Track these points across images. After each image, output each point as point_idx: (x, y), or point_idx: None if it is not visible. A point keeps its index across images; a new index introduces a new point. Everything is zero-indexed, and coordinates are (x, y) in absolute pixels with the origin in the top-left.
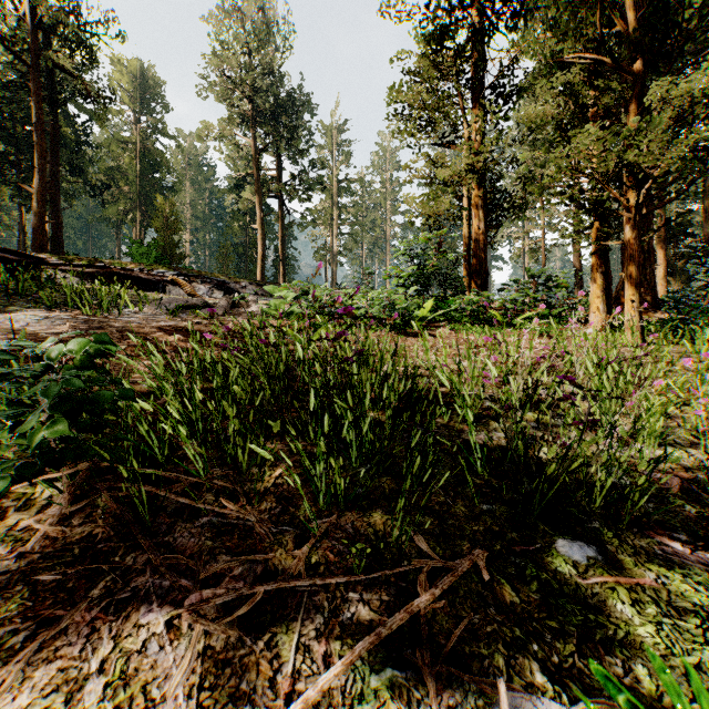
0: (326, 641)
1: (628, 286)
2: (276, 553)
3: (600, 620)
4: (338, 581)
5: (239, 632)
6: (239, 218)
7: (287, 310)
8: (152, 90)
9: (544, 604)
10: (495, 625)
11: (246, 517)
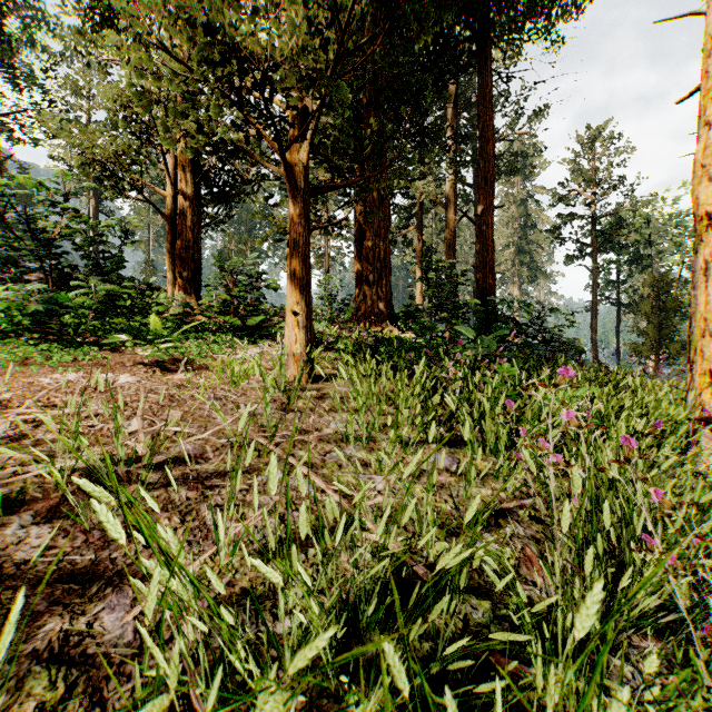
0: None
1: (292, 289)
2: None
3: None
4: None
5: None
6: None
7: None
8: None
9: None
10: None
11: None
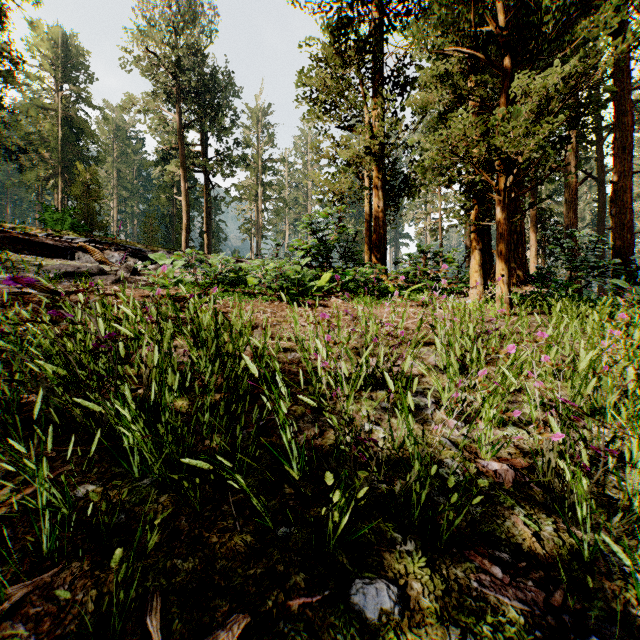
0: None
1: (499, 262)
2: None
3: None
4: None
5: None
6: (166, 190)
7: (175, 279)
8: (75, 59)
9: None
10: None
11: None
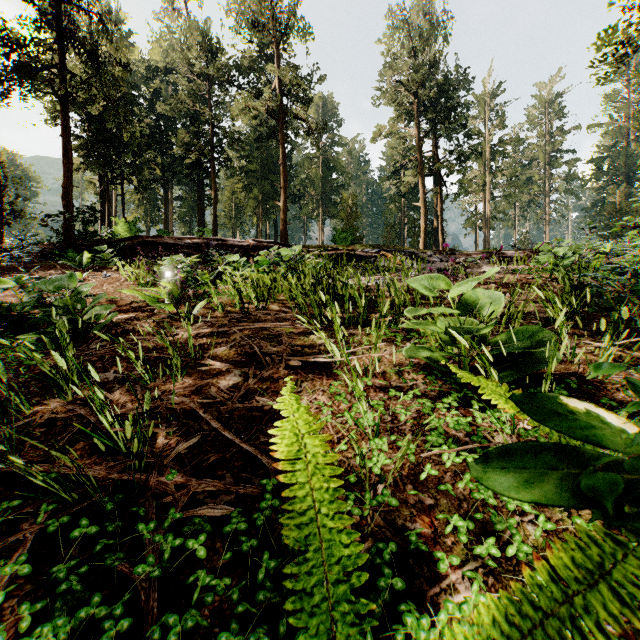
0: None
1: None
2: None
3: None
4: None
5: None
6: (396, 200)
7: (559, 263)
8: (330, 112)
9: None
10: None
11: None
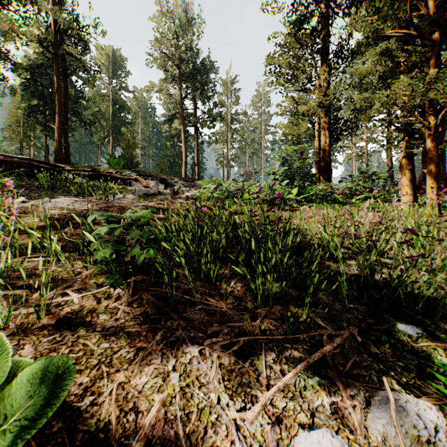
0: (279, 365)
1: (428, 178)
2: (243, 323)
3: (428, 363)
4: (280, 337)
5: (235, 358)
6: (170, 139)
7: (210, 196)
8: (119, 63)
9: (394, 354)
10: (368, 362)
11: (220, 307)
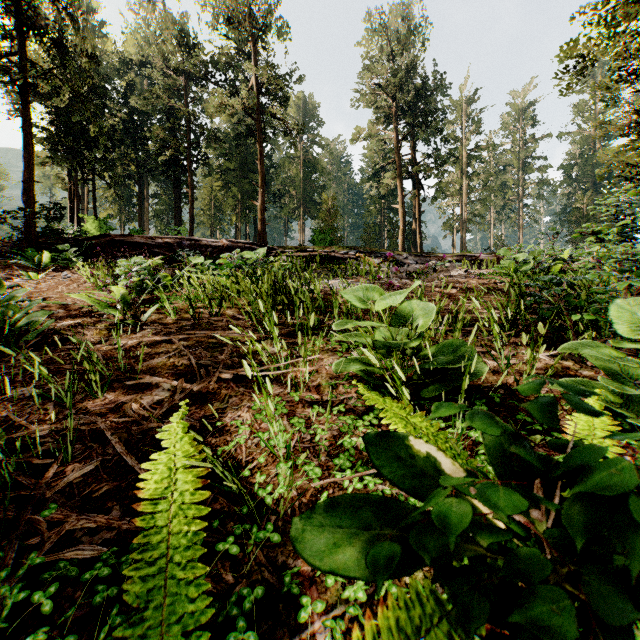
0: None
1: None
2: None
3: None
4: None
5: None
6: (376, 202)
7: (519, 269)
8: (311, 113)
9: None
10: None
11: None
